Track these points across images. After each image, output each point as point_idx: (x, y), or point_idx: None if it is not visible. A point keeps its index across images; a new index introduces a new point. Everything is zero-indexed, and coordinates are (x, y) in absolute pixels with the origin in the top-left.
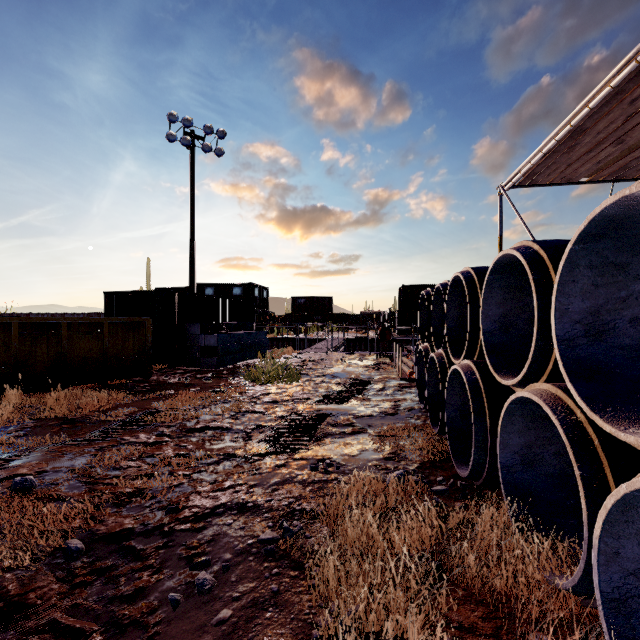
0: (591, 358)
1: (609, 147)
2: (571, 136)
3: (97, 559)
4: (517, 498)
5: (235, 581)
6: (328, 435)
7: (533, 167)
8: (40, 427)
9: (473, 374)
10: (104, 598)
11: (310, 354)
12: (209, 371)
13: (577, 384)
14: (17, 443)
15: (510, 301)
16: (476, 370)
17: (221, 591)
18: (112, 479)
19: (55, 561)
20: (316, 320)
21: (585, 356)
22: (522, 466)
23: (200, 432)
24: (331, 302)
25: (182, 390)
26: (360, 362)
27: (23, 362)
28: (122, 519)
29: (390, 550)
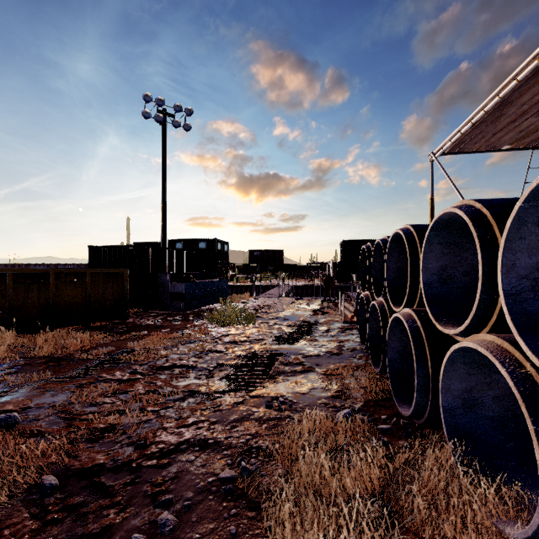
0: (538, 312)
1: (531, 117)
2: (498, 107)
3: (69, 495)
4: (459, 440)
5: (196, 521)
6: (281, 373)
7: (462, 136)
8: (29, 365)
9: (414, 322)
10: (73, 536)
11: (264, 299)
12: (178, 314)
13: (527, 338)
14: (8, 380)
15: (448, 255)
16: (417, 318)
17: (182, 532)
18: (88, 415)
19: (30, 497)
20: (269, 270)
21: (532, 310)
22: (463, 409)
23: (168, 370)
24: (282, 254)
25: (154, 331)
26: (307, 306)
27: (17, 307)
28: (95, 454)
29: (341, 490)
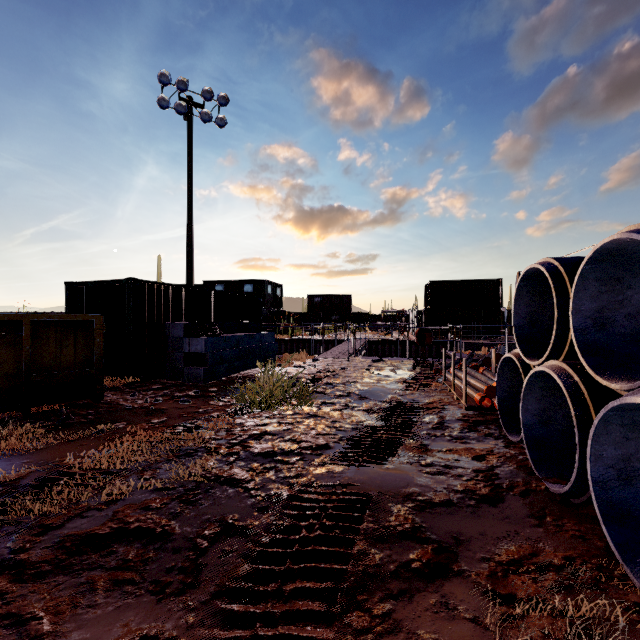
0: None
1: None
2: None
3: None
4: None
5: None
6: (372, 580)
7: None
8: None
9: None
10: None
11: (328, 361)
12: (193, 386)
13: None
14: None
15: None
16: None
17: None
18: None
19: None
20: (334, 320)
21: None
22: None
23: (99, 550)
24: (350, 301)
25: (138, 422)
26: (393, 373)
27: None
28: None
29: None
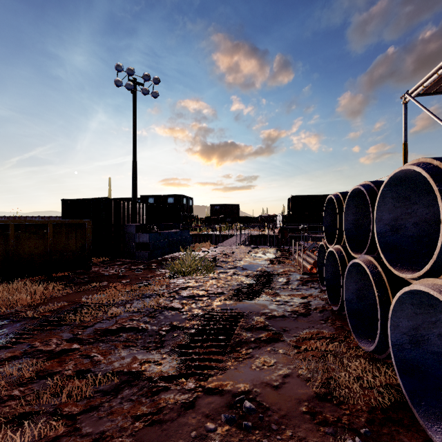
0: None
1: None
2: None
3: None
4: None
5: None
6: (243, 343)
7: None
8: None
9: None
10: None
11: (223, 248)
12: (142, 263)
13: None
14: None
15: None
16: None
17: None
18: None
19: None
20: (227, 221)
21: None
22: None
23: (114, 335)
24: (238, 208)
25: (114, 282)
26: (263, 255)
27: None
28: None
29: None
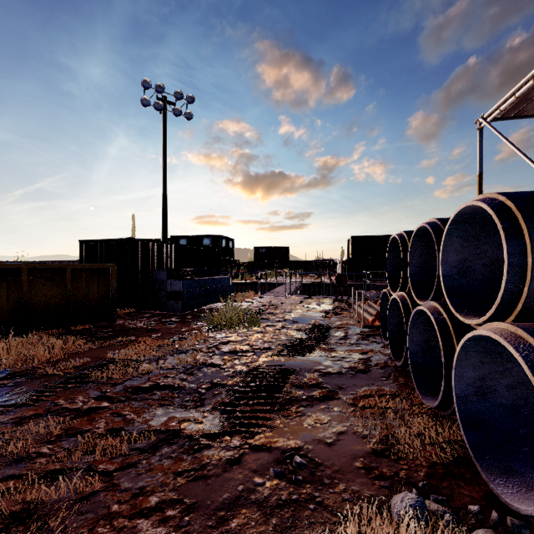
0: None
1: None
2: None
3: None
4: None
5: None
6: (293, 401)
7: (527, 91)
8: None
9: (532, 350)
10: None
11: (270, 298)
12: (174, 315)
13: None
14: None
15: None
16: None
17: None
18: (4, 481)
19: None
20: (275, 267)
21: None
22: None
23: (147, 393)
24: (288, 251)
25: (143, 336)
26: (318, 306)
27: None
28: None
29: None
